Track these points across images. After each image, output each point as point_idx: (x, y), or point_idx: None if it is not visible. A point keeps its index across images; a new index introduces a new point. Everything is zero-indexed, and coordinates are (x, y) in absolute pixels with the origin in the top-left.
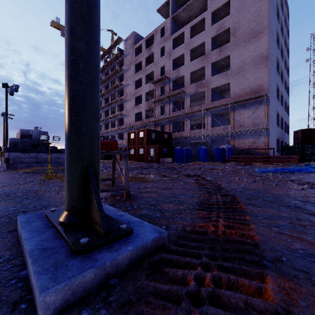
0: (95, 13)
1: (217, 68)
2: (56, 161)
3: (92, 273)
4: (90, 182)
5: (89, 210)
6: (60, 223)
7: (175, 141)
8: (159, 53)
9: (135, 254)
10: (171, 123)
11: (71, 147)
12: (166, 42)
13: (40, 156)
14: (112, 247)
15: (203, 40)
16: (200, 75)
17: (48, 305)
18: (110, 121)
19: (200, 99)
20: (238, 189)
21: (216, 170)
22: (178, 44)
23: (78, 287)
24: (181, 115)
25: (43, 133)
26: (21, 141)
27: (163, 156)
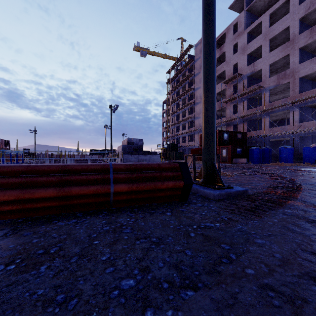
0: (214, 98)
1: (307, 52)
2: (149, 160)
3: (224, 193)
4: (214, 168)
5: (214, 178)
6: (202, 183)
7: (250, 140)
8: (231, 51)
9: (236, 193)
10: (245, 122)
11: (206, 154)
12: (239, 38)
13: (139, 157)
14: (227, 189)
15: (287, 24)
16: (282, 64)
17: (215, 196)
18: (181, 124)
19: (282, 91)
20: (310, 183)
21: (301, 171)
22: (254, 36)
23: (221, 195)
24: (258, 113)
25: (140, 140)
26: (128, 147)
27: (236, 157)
